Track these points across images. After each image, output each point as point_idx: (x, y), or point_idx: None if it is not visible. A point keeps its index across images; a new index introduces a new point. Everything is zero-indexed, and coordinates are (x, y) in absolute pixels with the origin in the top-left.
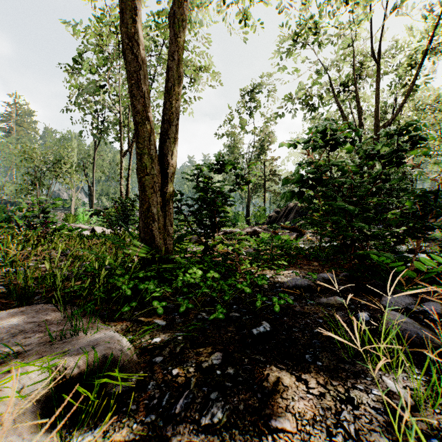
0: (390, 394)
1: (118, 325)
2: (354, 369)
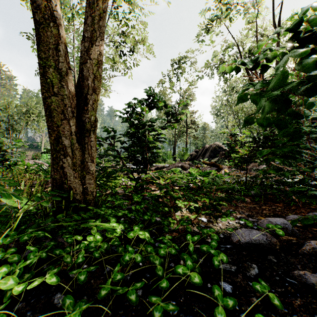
0: None
1: None
2: None
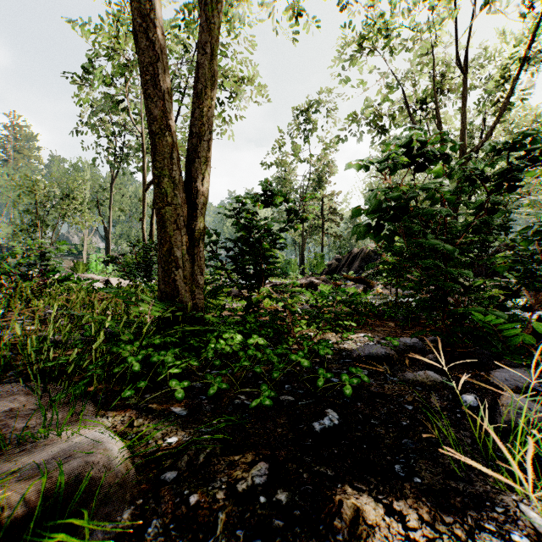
0: (541, 540)
1: (118, 416)
2: (473, 491)
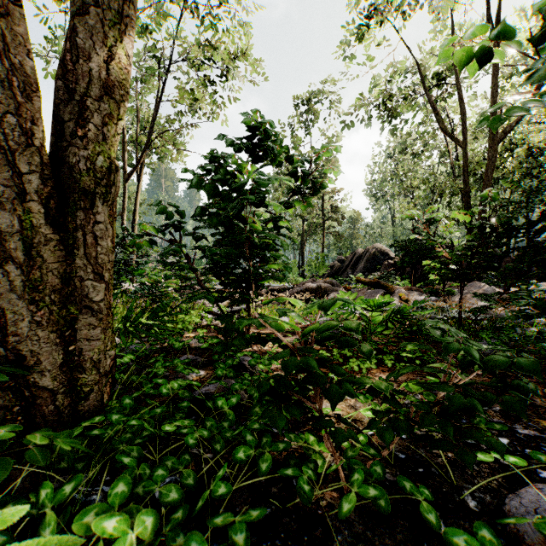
0: None
1: None
2: None
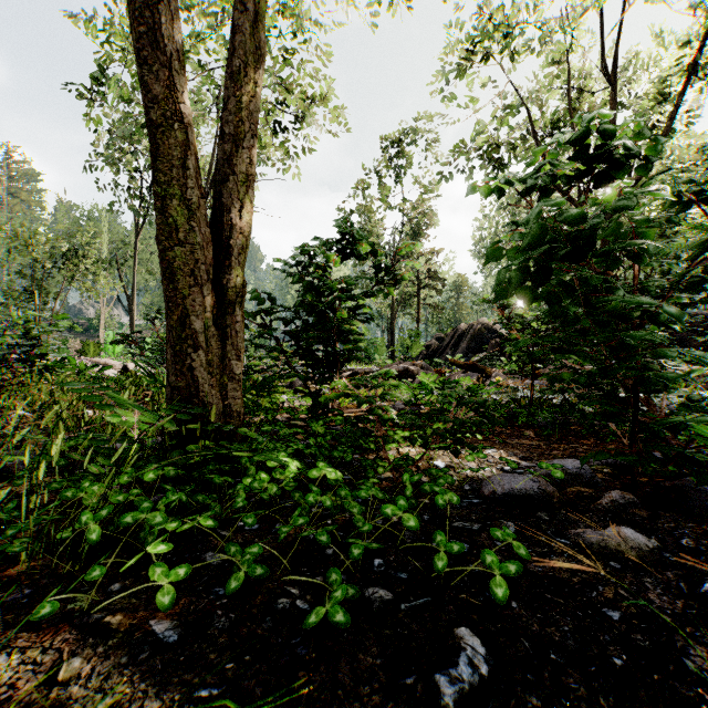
0: None
1: (35, 648)
2: None
